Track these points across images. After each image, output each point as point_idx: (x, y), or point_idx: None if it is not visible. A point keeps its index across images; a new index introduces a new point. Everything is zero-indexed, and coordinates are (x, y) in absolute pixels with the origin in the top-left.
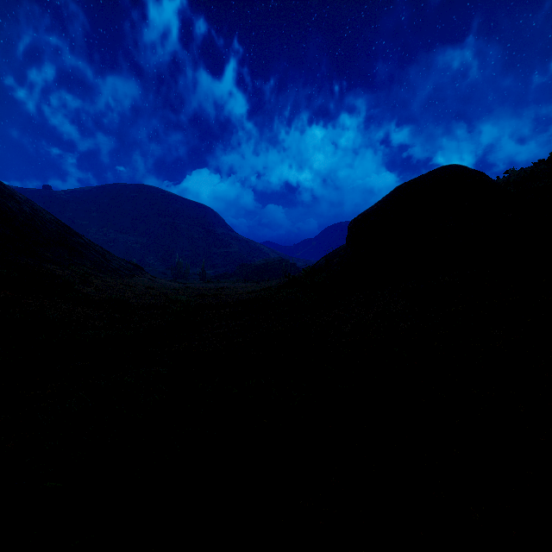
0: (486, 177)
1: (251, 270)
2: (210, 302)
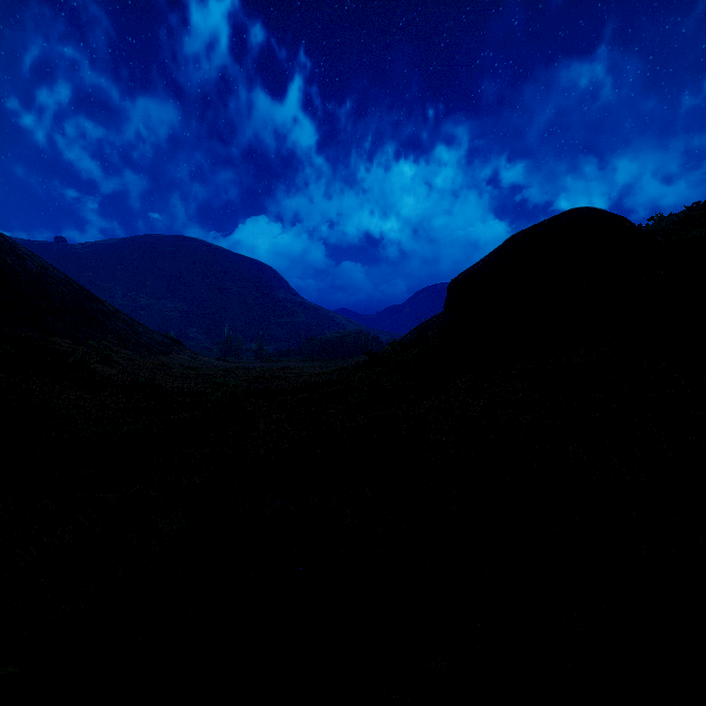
0: (629, 223)
1: (321, 345)
2: (267, 387)
